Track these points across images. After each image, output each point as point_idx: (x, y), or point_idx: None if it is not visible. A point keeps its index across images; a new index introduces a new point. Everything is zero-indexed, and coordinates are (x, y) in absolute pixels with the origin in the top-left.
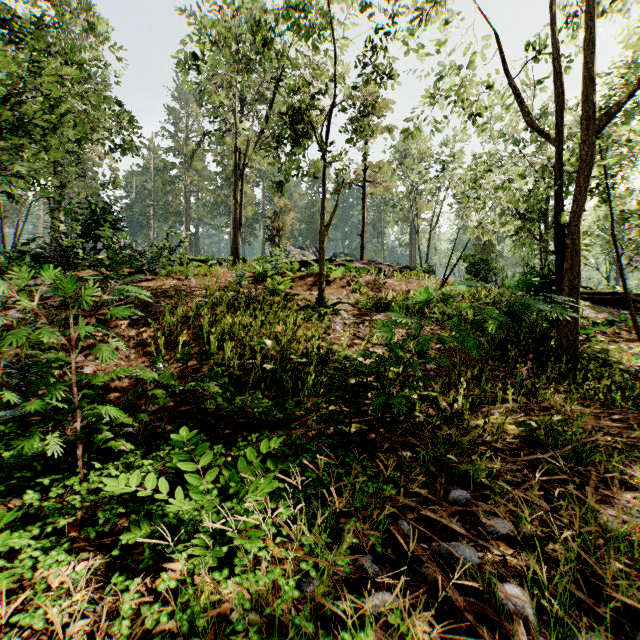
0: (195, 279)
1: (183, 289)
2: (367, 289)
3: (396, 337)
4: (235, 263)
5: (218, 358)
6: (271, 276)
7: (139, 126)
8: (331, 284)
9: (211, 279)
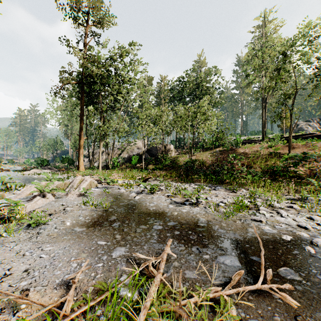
0: (247, 149)
1: (244, 153)
2: (319, 148)
3: (311, 165)
4: (262, 139)
5: (253, 167)
6: (274, 146)
7: (226, 94)
8: (299, 147)
9: (252, 148)
